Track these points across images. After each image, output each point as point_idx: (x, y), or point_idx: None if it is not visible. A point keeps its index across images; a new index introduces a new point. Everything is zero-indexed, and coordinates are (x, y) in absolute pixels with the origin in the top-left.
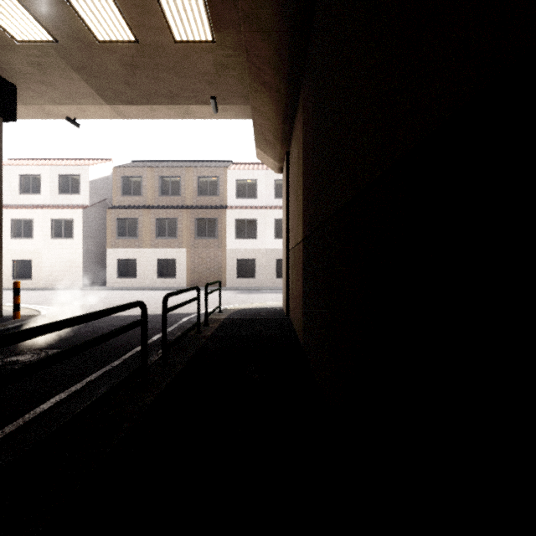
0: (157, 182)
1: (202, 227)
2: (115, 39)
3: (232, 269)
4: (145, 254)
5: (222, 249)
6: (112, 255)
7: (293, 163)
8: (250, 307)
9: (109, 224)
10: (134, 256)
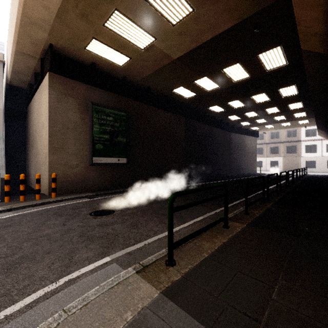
0: (269, 135)
1: (289, 149)
2: (286, 125)
3: (303, 164)
4: (265, 159)
5: (298, 157)
6: None
7: None
8: (316, 174)
9: None
10: (261, 160)
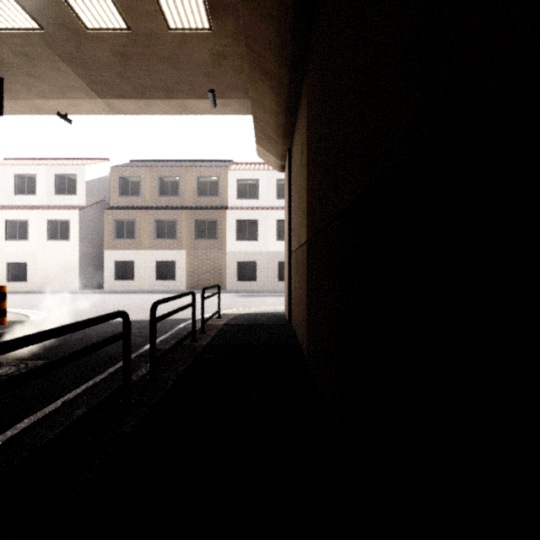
0: (155, 183)
1: (202, 228)
2: (105, 26)
3: (233, 271)
4: (143, 256)
5: (222, 251)
6: (110, 257)
7: (296, 159)
8: (251, 312)
9: (106, 226)
10: (132, 258)
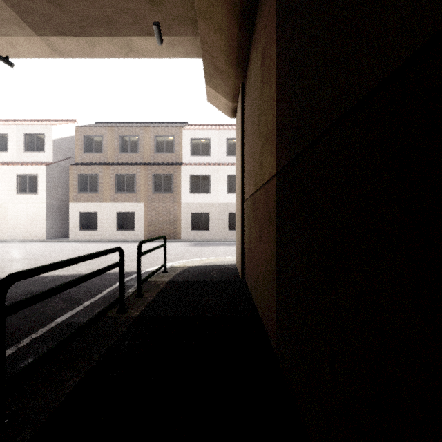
0: (116, 141)
1: (158, 182)
2: None
3: (187, 222)
4: (105, 208)
5: (177, 203)
6: (74, 208)
7: (252, 84)
8: (201, 264)
9: (71, 180)
10: (95, 210)
